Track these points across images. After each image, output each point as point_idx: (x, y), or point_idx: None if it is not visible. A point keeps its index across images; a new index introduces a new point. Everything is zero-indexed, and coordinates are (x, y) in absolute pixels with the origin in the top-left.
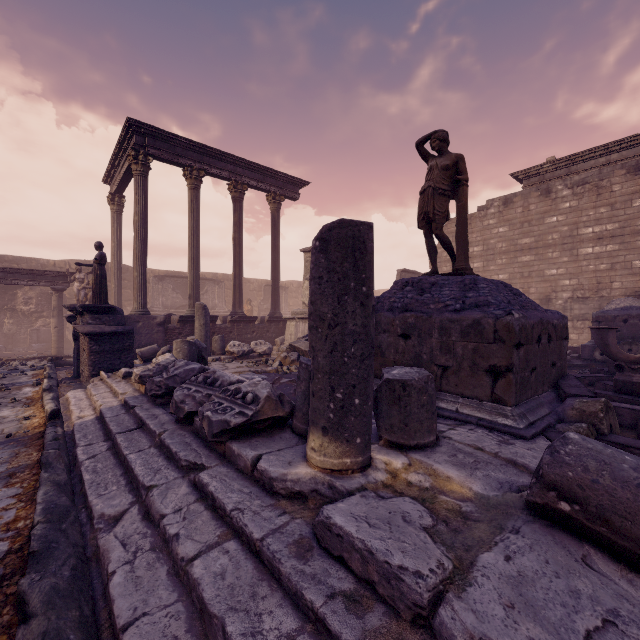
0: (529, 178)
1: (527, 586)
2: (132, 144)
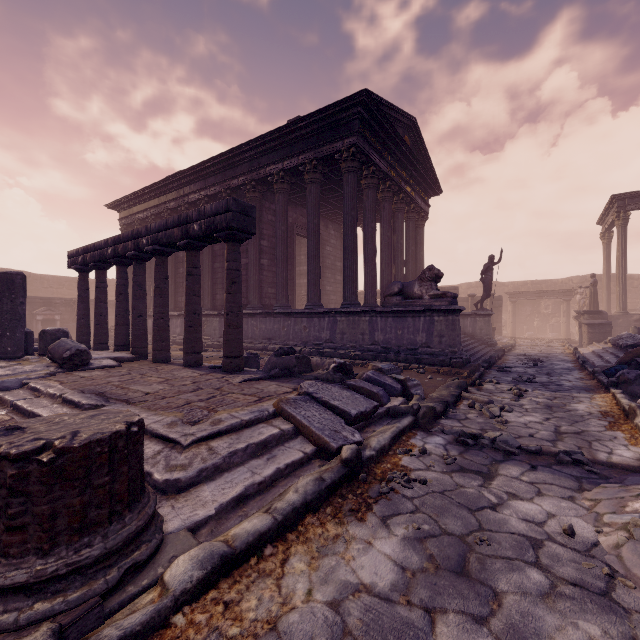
0: None
1: None
2: (615, 208)
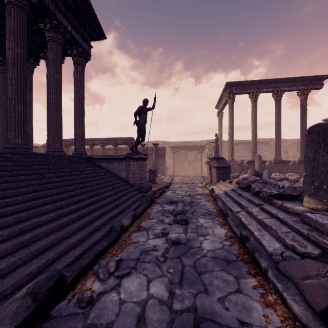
0: None
1: None
2: (227, 92)
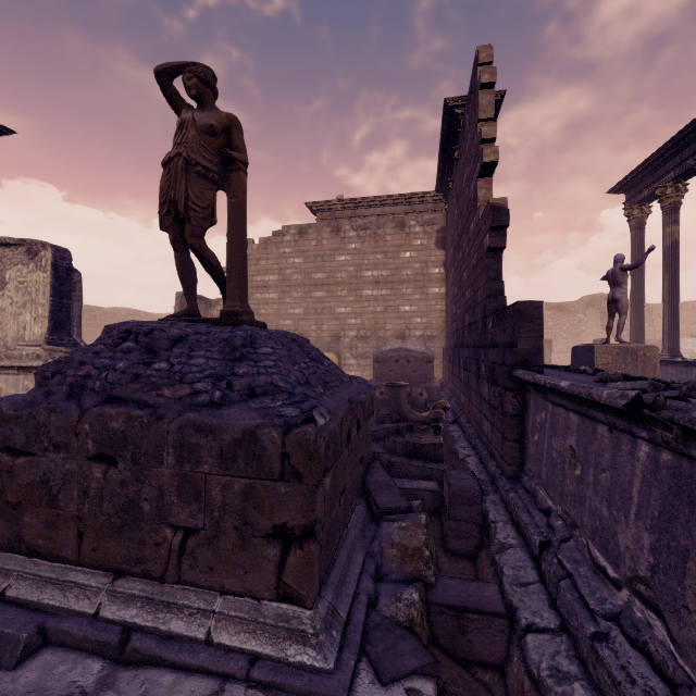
0: (322, 212)
1: None
2: None
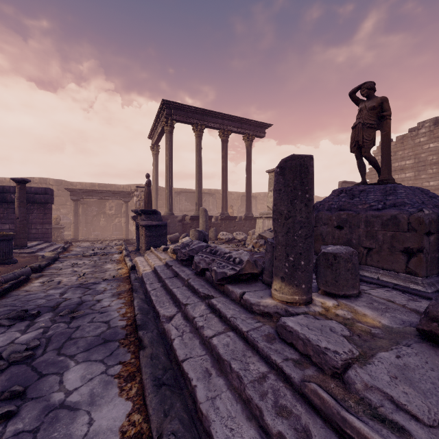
0: None
1: (408, 371)
2: (164, 114)
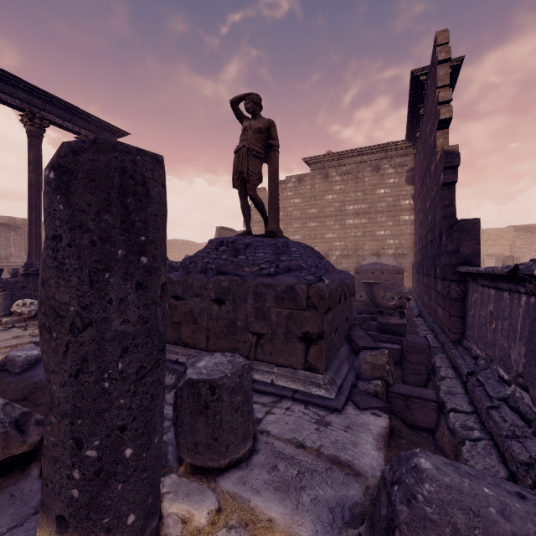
0: (315, 164)
1: None
2: None
